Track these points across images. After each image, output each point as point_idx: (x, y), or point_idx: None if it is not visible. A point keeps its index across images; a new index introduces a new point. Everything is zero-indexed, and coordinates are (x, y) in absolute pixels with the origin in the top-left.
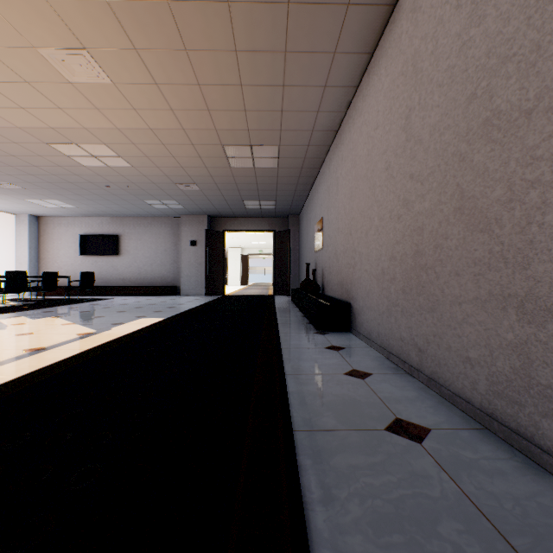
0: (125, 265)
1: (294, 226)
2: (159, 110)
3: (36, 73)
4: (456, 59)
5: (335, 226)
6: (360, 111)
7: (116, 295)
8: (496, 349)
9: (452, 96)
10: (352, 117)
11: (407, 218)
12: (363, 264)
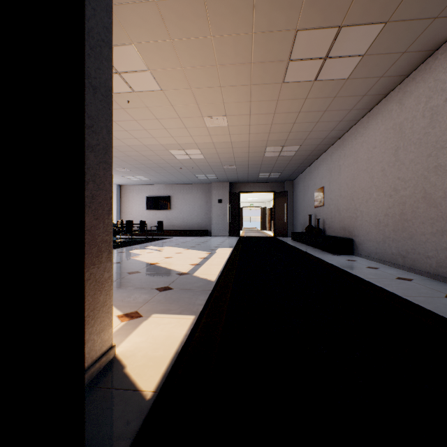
0: (174, 216)
1: (289, 188)
2: (242, 134)
3: (194, 125)
4: (422, 137)
5: (337, 194)
6: (361, 134)
7: (169, 236)
8: (439, 250)
9: (420, 151)
10: (354, 135)
11: (395, 197)
12: (363, 217)
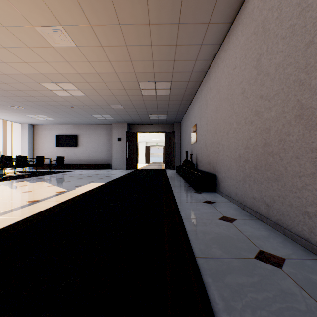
0: (81, 152)
1: (177, 129)
2: (102, 61)
3: (34, 42)
4: (297, 20)
5: (205, 129)
6: (223, 59)
7: (76, 169)
8: None
9: (293, 44)
10: (217, 63)
11: (258, 122)
12: (225, 151)
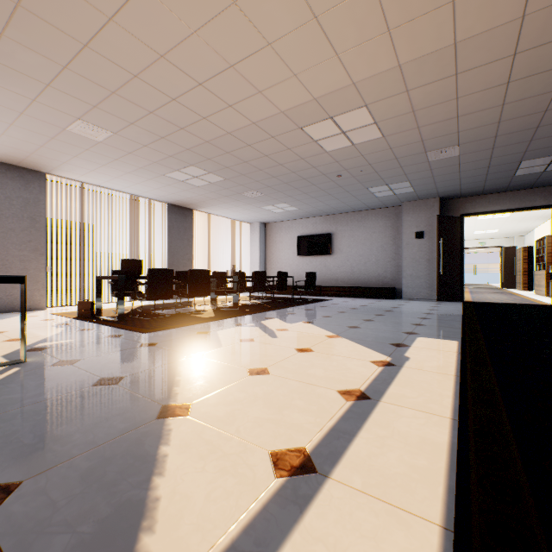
0: (337, 265)
1: None
2: None
3: None
4: None
5: None
6: None
7: (329, 296)
8: None
9: None
10: None
11: None
12: None
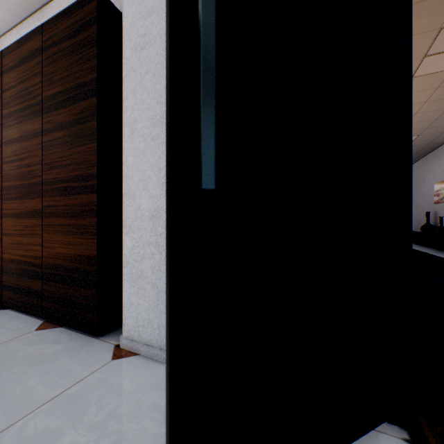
0: None
1: None
2: None
3: None
4: None
5: None
6: None
7: None
8: None
9: None
10: None
11: None
12: None
